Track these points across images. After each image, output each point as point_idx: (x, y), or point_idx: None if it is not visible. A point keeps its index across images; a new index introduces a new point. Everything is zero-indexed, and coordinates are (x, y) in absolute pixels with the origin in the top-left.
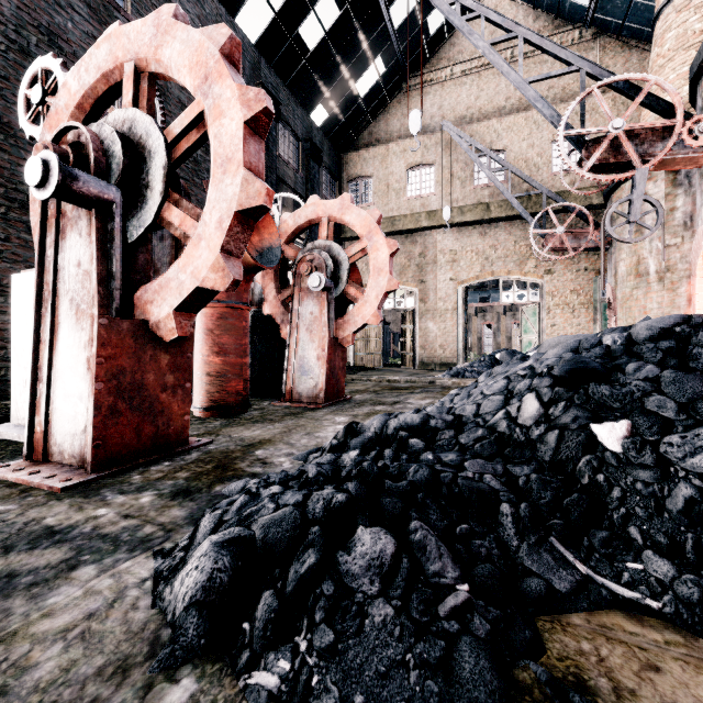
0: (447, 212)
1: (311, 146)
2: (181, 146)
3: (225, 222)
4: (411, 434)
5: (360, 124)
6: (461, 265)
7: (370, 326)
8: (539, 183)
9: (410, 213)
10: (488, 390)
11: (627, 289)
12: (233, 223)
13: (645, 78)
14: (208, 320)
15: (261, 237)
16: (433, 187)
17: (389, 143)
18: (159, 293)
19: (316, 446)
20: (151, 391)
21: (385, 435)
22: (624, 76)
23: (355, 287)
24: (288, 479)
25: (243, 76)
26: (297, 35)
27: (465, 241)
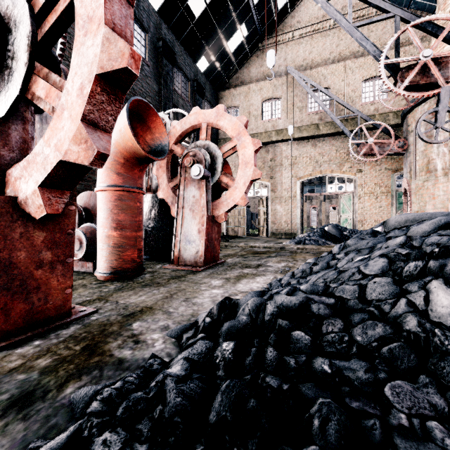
0: (291, 129)
1: (197, 85)
2: (50, 18)
3: (86, 87)
4: (291, 323)
5: (231, 71)
6: (299, 166)
7: (237, 208)
8: (355, 109)
9: (264, 131)
10: (367, 269)
11: (420, 181)
12: (95, 89)
13: (448, 18)
14: (107, 201)
15: (153, 136)
16: (280, 113)
17: (250, 84)
18: (27, 169)
19: (192, 316)
20: (22, 269)
21: (261, 320)
22: (432, 17)
23: (227, 176)
24: (135, 412)
25: (148, 32)
26: (186, 6)
27: (302, 150)
